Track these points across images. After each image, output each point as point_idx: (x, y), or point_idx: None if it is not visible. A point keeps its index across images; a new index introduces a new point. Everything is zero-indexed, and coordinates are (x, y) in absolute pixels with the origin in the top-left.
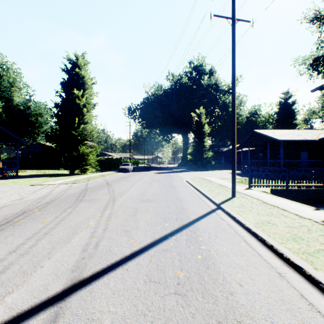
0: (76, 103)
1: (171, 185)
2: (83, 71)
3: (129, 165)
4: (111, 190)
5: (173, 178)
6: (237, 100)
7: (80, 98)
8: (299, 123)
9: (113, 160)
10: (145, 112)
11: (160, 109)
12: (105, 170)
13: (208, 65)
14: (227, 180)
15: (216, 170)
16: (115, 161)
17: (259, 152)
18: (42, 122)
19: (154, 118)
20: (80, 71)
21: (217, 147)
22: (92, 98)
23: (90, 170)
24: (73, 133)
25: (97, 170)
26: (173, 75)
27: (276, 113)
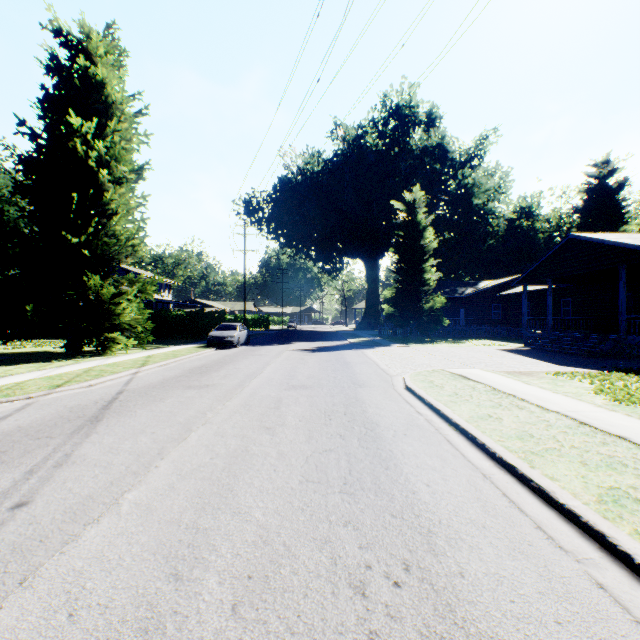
0: (78, 153)
1: (359, 417)
2: (100, 64)
3: (235, 330)
4: (22, 489)
5: (358, 373)
6: (493, 179)
7: (91, 142)
8: (635, 231)
9: (204, 315)
10: (282, 208)
11: (317, 201)
12: (180, 342)
13: (423, 103)
14: (550, 387)
15: (454, 340)
16: (209, 319)
17: (563, 295)
18: (19, 221)
19: (303, 222)
20: (92, 66)
21: (450, 285)
22: (133, 149)
23: (123, 344)
24: (66, 238)
25: (161, 342)
26: (347, 126)
27: (578, 209)
